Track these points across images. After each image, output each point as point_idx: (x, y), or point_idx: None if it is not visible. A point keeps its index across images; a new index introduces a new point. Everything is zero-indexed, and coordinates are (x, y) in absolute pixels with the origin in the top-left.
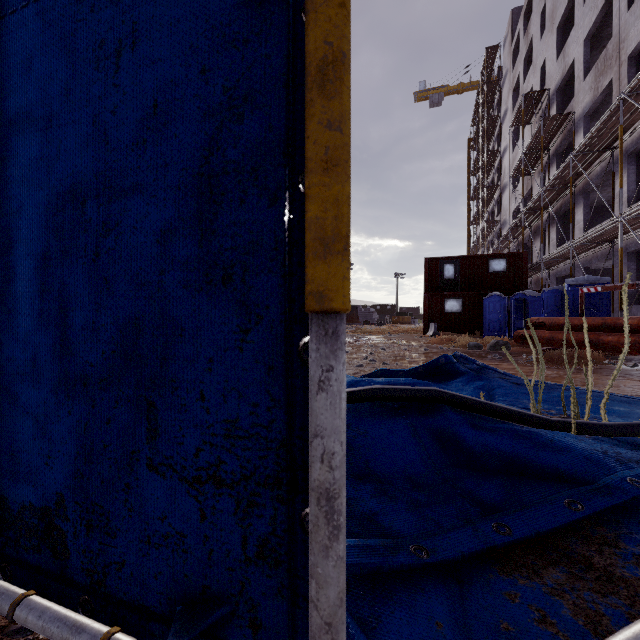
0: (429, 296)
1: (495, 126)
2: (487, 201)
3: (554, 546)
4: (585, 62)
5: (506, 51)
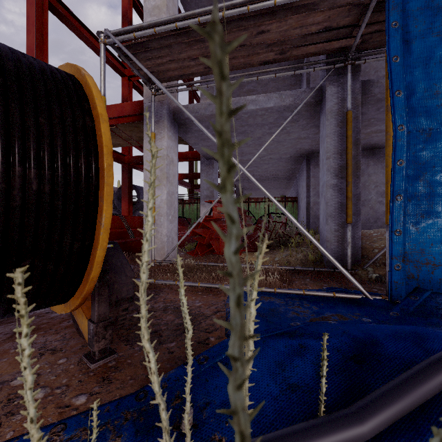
0: None
1: None
2: None
3: None
4: None
5: None
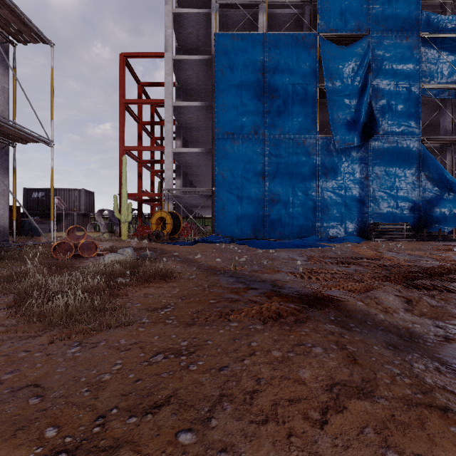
0: None
1: None
2: None
3: None
4: None
5: None
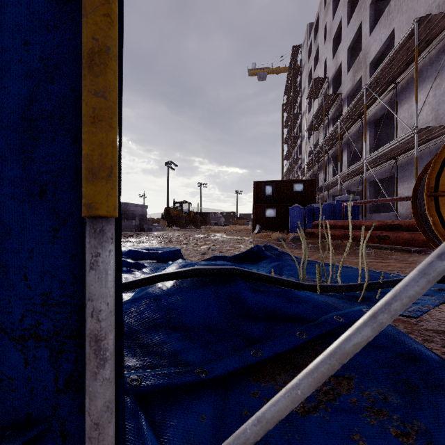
0: (256, 206)
1: (298, 97)
2: (293, 145)
3: (289, 361)
4: (348, 63)
5: (304, 50)
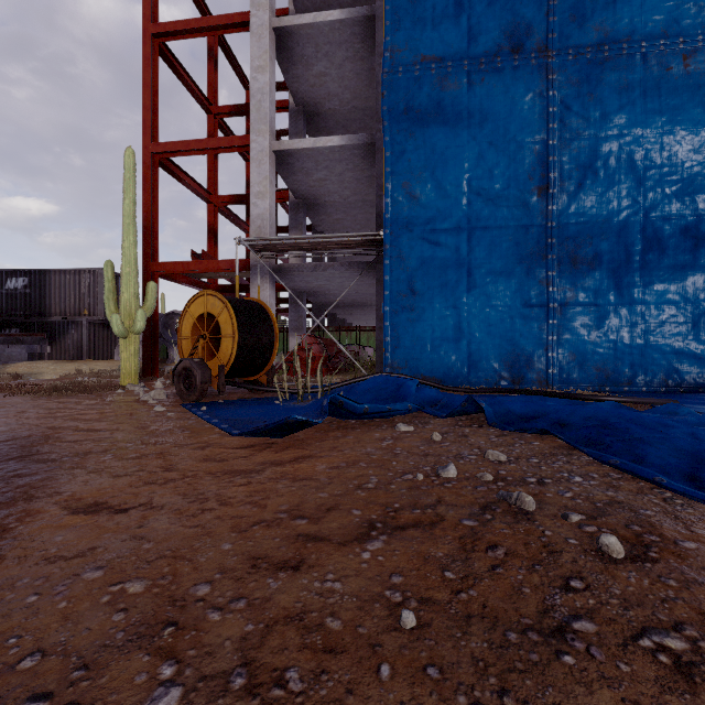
0: None
1: None
2: None
3: None
4: None
5: None
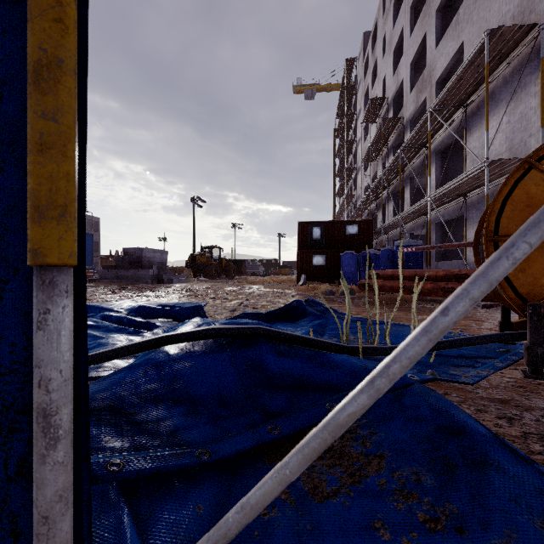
0: (301, 253)
1: (353, 121)
2: (347, 179)
3: None
4: (410, 81)
5: (360, 64)
